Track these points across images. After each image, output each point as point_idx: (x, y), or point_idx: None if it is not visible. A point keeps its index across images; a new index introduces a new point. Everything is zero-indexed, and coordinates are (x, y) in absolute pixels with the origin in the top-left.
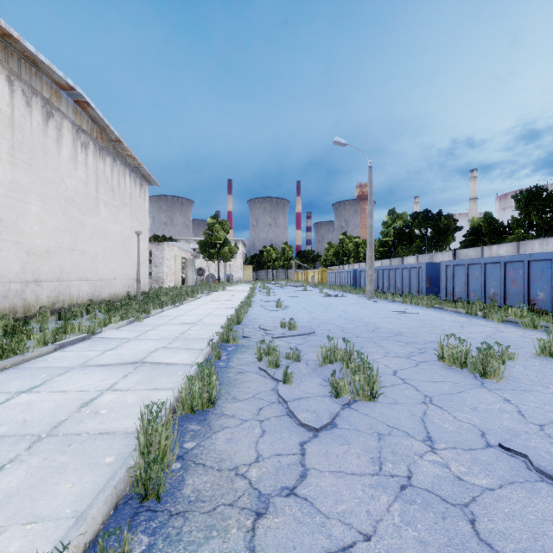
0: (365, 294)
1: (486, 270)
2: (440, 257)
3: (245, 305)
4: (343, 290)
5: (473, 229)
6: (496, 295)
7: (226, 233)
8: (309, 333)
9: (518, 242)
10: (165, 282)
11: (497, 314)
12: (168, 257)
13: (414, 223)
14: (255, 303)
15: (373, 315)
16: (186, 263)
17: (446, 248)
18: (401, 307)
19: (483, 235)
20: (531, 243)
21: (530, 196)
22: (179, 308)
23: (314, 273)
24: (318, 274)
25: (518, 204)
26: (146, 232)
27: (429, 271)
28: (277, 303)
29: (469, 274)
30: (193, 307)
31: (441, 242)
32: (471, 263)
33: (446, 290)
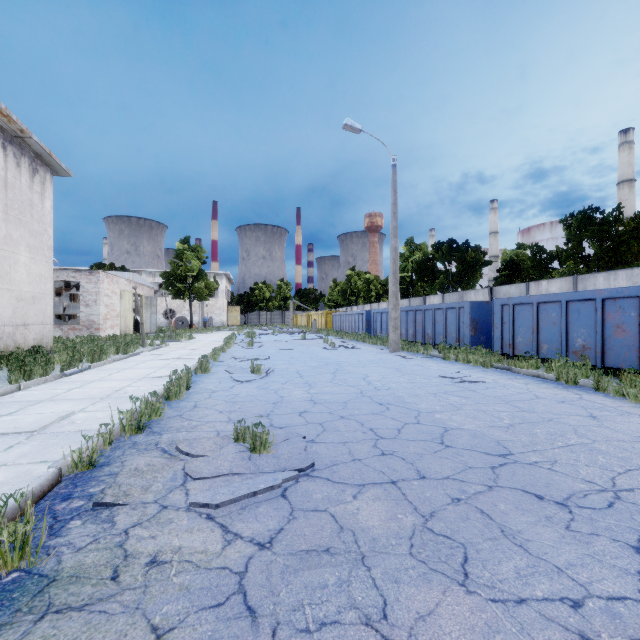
0: (384, 344)
1: (568, 310)
2: (472, 295)
3: (198, 370)
4: (354, 339)
5: (508, 262)
6: (587, 348)
7: (202, 263)
8: (299, 468)
9: (576, 276)
10: (102, 328)
11: (633, 388)
12: (109, 293)
13: (437, 255)
14: (221, 364)
15: (417, 389)
16: (141, 301)
17: (474, 286)
18: (446, 367)
19: (528, 268)
20: (594, 277)
21: (585, 220)
22: (68, 380)
23: (316, 316)
24: (321, 317)
25: (567, 230)
26: (46, 249)
27: (475, 313)
28: (253, 366)
29: (540, 317)
30: (101, 374)
31: (467, 279)
32: (543, 300)
33: (502, 340)
